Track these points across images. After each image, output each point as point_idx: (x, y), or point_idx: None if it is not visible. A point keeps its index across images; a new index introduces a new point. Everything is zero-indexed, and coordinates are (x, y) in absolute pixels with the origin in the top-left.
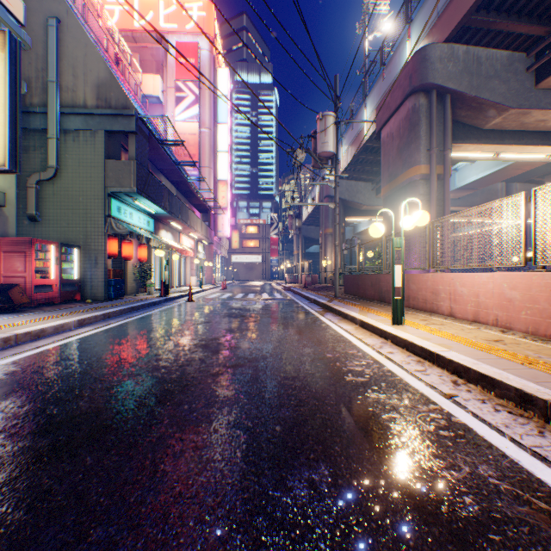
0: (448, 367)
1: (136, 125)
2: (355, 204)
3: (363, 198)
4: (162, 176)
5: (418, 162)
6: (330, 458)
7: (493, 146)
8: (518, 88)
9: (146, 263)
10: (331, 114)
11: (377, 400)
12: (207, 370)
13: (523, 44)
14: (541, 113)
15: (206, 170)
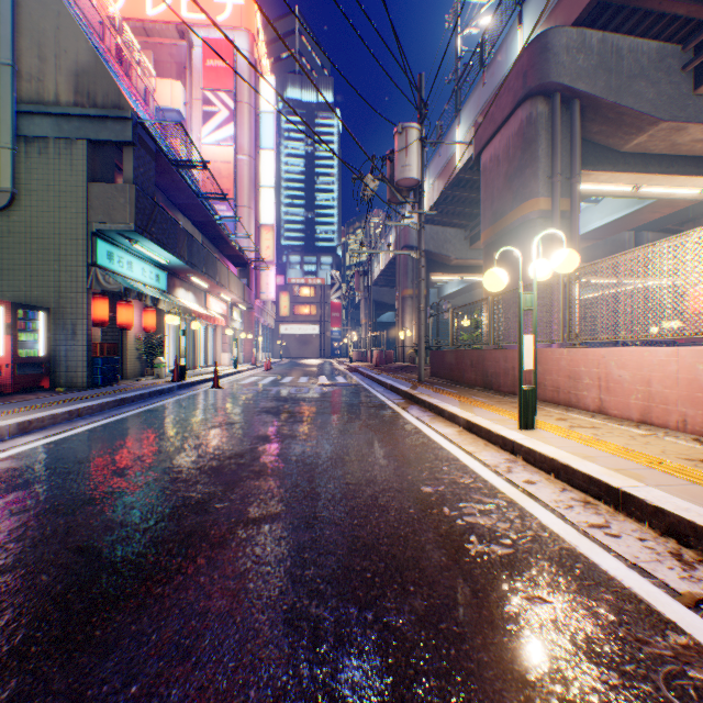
0: (653, 520)
1: (134, 133)
2: (443, 257)
3: (453, 249)
4: (179, 214)
5: (536, 193)
6: None
7: (634, 176)
8: (672, 93)
9: (156, 333)
10: (414, 126)
11: (551, 620)
12: (204, 532)
13: (677, 33)
14: (701, 129)
15: (244, 210)
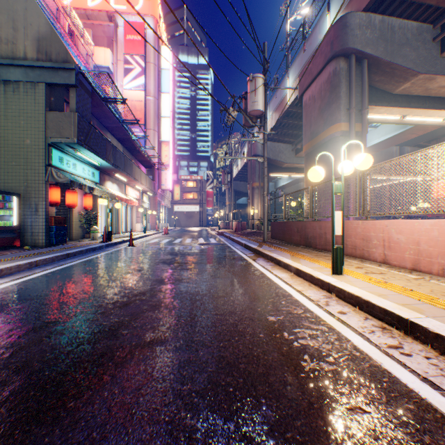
0: (434, 343)
1: (76, 78)
2: (278, 162)
3: (285, 157)
4: (108, 133)
5: (339, 120)
6: None
7: (401, 109)
8: (426, 55)
9: (92, 211)
10: (260, 76)
11: (371, 429)
12: (112, 353)
13: (429, 17)
14: None
15: (151, 132)
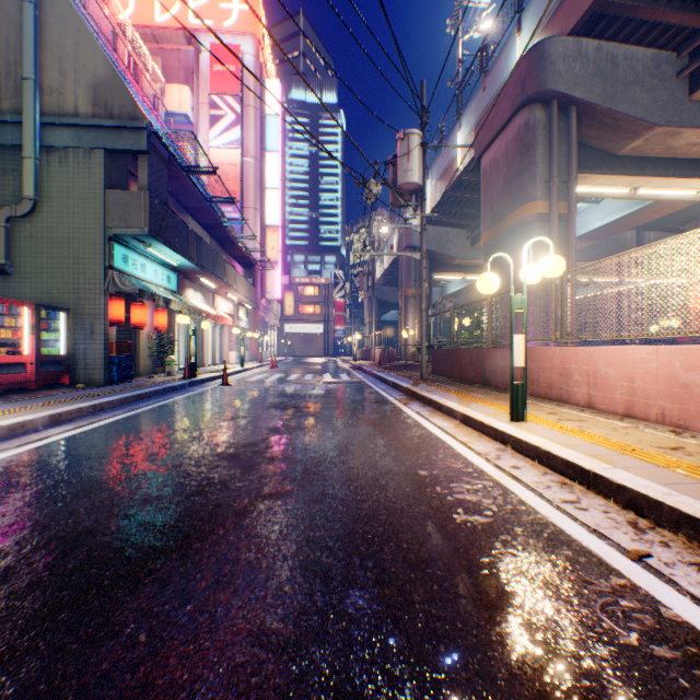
0: (616, 496)
1: (148, 142)
2: (445, 257)
3: (455, 249)
4: (189, 217)
5: (534, 197)
6: None
7: (630, 178)
8: (666, 99)
9: (167, 333)
10: (415, 133)
11: (517, 567)
12: (229, 504)
13: (672, 40)
14: (696, 133)
15: (250, 211)
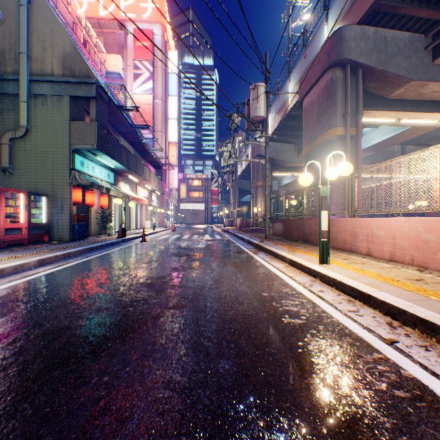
0: (380, 308)
1: (96, 91)
2: (281, 162)
3: (287, 157)
4: (121, 137)
5: (335, 125)
6: (278, 437)
7: (396, 113)
8: (418, 63)
9: (107, 209)
10: (262, 85)
11: (318, 348)
12: (149, 312)
13: (421, 27)
14: (437, 85)
15: (159, 133)
